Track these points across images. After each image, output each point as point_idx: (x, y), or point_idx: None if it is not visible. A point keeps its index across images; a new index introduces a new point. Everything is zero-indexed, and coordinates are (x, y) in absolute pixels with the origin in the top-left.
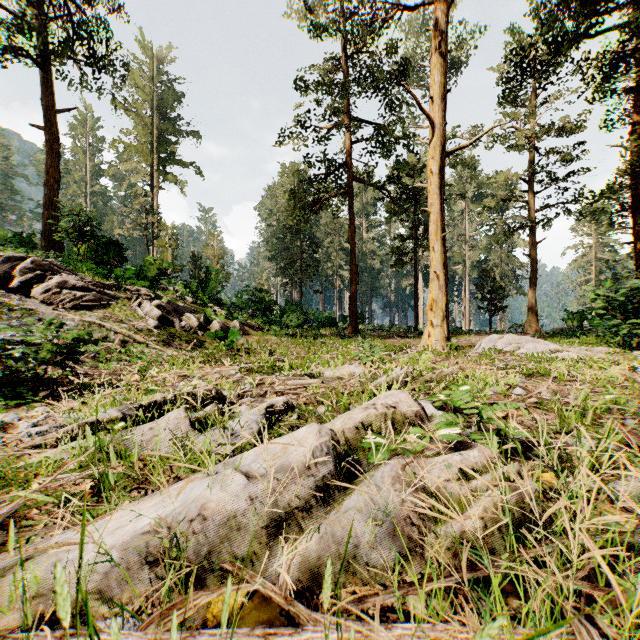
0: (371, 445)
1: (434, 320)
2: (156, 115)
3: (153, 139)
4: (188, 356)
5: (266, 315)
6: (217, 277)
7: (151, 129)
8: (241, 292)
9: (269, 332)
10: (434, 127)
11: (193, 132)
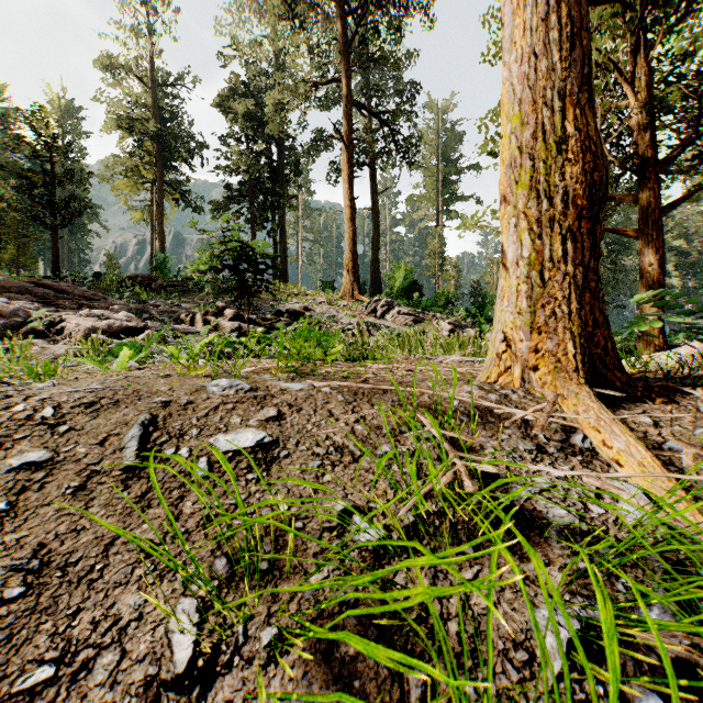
0: None
1: None
2: (440, 162)
3: (438, 184)
4: None
5: None
6: (492, 301)
7: (436, 177)
8: None
9: None
10: None
11: (473, 165)
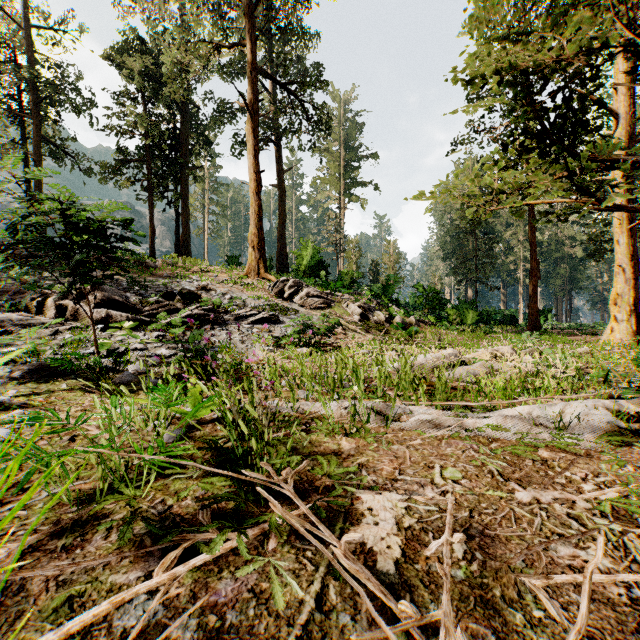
0: (476, 358)
1: (617, 315)
2: (343, 149)
3: (340, 169)
4: (382, 338)
5: (438, 314)
6: (396, 282)
7: (339, 162)
8: (414, 293)
9: (440, 327)
10: (617, 117)
11: (372, 154)
